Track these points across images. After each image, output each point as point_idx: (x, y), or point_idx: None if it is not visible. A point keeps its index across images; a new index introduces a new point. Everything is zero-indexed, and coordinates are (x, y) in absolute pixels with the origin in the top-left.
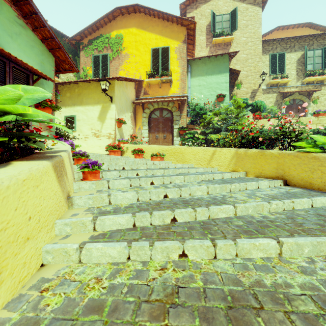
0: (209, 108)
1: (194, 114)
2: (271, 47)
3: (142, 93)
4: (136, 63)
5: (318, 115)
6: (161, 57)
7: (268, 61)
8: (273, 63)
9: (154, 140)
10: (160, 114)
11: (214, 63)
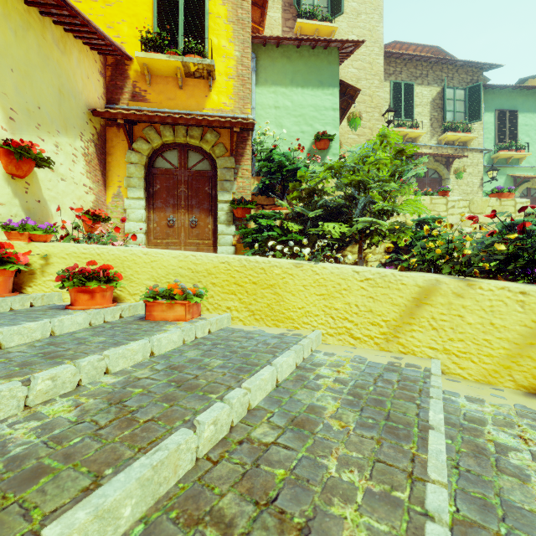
0: (298, 161)
1: (269, 170)
2: (393, 68)
3: (128, 94)
4: (107, 5)
5: (499, 195)
6: (184, 5)
7: (388, 93)
8: (397, 99)
9: (162, 229)
10: (181, 160)
11: (309, 62)
